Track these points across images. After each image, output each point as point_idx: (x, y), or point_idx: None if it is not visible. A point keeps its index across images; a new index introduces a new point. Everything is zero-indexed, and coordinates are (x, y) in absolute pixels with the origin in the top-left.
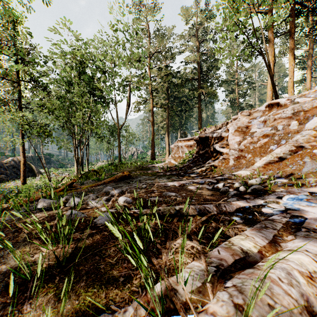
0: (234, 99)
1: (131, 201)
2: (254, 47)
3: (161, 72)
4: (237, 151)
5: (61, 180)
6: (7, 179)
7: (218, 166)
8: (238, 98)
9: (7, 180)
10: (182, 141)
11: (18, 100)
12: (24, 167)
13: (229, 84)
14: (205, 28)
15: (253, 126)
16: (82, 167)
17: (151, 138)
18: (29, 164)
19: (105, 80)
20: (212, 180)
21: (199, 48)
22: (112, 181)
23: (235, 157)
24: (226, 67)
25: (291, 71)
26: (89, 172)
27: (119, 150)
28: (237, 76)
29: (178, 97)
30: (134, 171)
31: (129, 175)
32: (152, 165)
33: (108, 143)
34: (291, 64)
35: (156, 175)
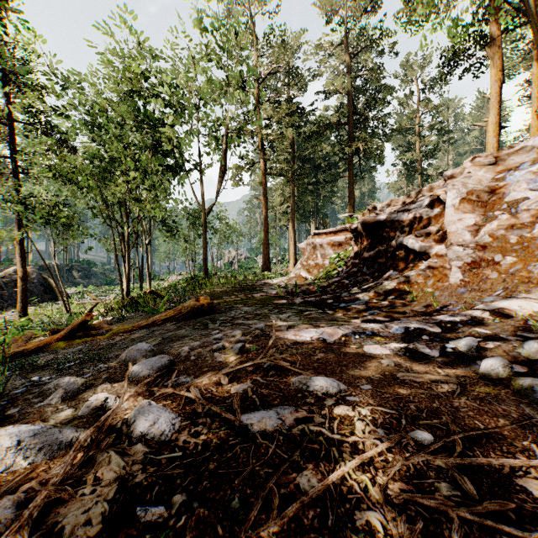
0: (413, 162)
1: (169, 434)
2: (460, 55)
3: (282, 110)
4: (472, 250)
5: (89, 309)
6: (2, 305)
7: (416, 284)
8: (420, 160)
9: (2, 308)
10: (322, 236)
11: (10, 158)
12: (23, 285)
13: (403, 135)
14: (362, 28)
15: (515, 186)
16: (141, 284)
17: (263, 232)
18: (47, 278)
19: (176, 121)
20: (426, 326)
21: (350, 66)
22: (173, 318)
23: (464, 263)
24: (398, 103)
25: (536, 98)
26: (145, 295)
27: (203, 254)
28: (418, 119)
29: (311, 158)
30: (229, 293)
31: (211, 305)
32: (264, 281)
33: (186, 241)
34: (537, 83)
35: (271, 304)
